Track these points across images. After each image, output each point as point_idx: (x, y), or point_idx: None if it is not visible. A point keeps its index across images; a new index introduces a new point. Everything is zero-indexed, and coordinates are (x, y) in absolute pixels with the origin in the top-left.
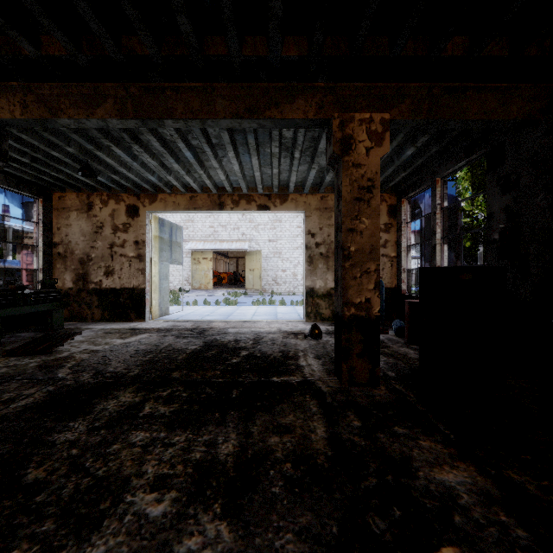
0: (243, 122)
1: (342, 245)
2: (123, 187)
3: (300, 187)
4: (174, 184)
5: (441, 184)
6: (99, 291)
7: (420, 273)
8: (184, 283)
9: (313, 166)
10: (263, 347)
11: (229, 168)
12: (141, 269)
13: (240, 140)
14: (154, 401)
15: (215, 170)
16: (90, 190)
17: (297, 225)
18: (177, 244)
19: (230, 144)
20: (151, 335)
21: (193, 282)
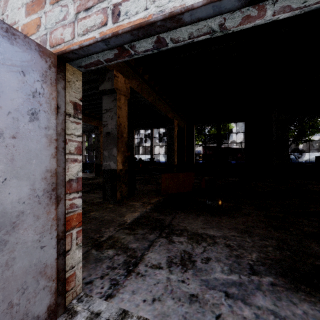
0: (83, 122)
1: (100, 151)
2: None
3: None
4: None
5: None
6: None
7: None
8: None
9: None
10: None
11: None
12: None
13: None
14: None
15: None
16: None
17: None
18: None
19: None
20: None
21: None
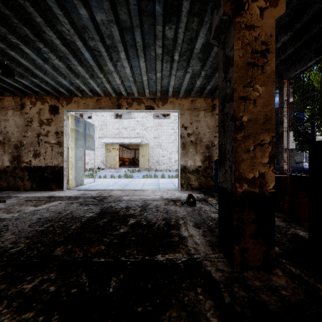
0: None
1: (234, 115)
2: (46, 92)
3: (176, 92)
4: (83, 88)
5: (287, 84)
6: (29, 168)
7: (309, 147)
8: (100, 164)
9: (188, 70)
10: (148, 215)
11: (123, 74)
12: (60, 152)
13: (129, 41)
14: (6, 304)
15: (112, 75)
16: (21, 94)
17: (171, 128)
18: (90, 136)
19: (120, 43)
20: (61, 203)
21: (106, 163)
